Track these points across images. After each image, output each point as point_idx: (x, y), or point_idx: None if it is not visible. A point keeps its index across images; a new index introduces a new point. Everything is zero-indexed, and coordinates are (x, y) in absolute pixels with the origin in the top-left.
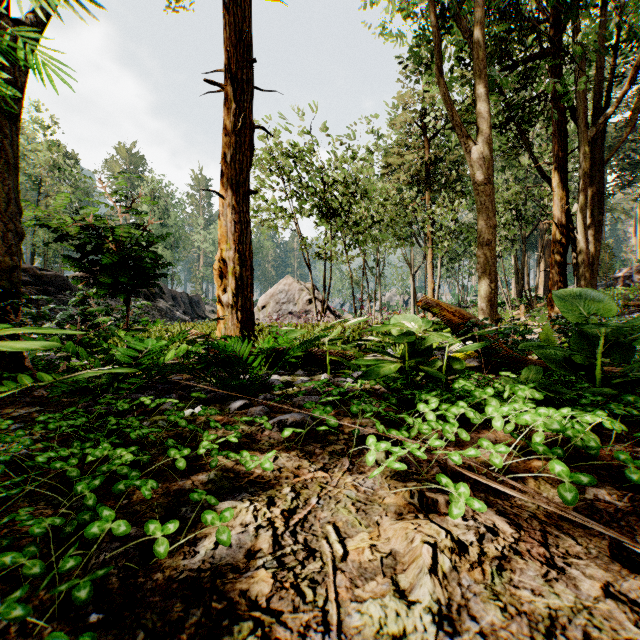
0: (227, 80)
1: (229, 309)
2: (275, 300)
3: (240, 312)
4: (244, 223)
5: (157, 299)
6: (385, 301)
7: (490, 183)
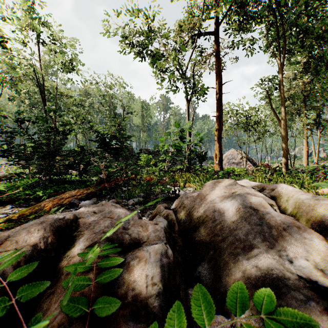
0: (217, 115)
1: (217, 164)
2: (227, 158)
3: (220, 165)
4: (220, 145)
5: (179, 157)
6: (291, 154)
7: (286, 133)
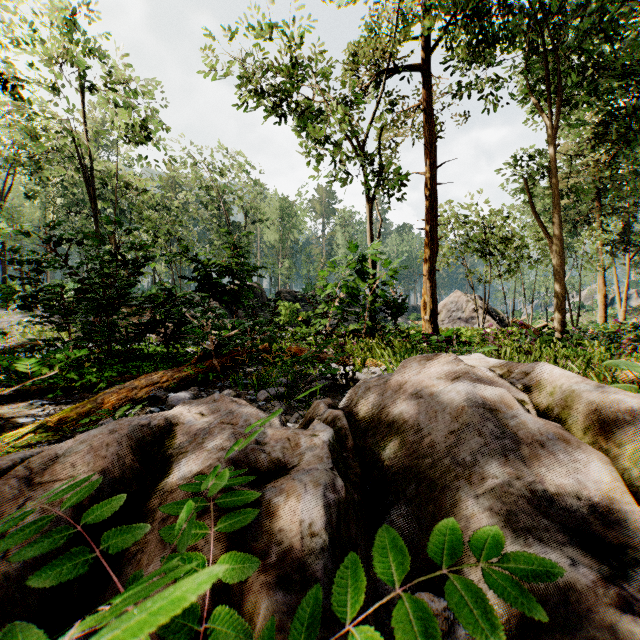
0: (426, 226)
1: (427, 322)
2: (447, 309)
3: (432, 324)
4: (434, 285)
5: (354, 307)
6: (574, 301)
7: (562, 260)
